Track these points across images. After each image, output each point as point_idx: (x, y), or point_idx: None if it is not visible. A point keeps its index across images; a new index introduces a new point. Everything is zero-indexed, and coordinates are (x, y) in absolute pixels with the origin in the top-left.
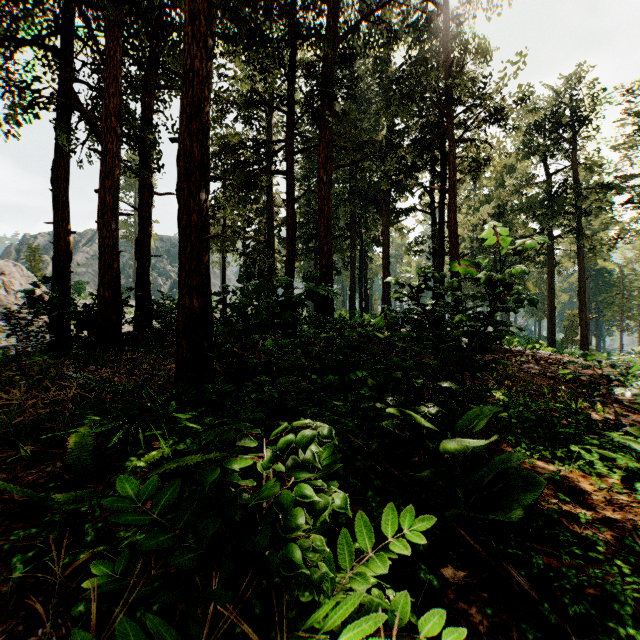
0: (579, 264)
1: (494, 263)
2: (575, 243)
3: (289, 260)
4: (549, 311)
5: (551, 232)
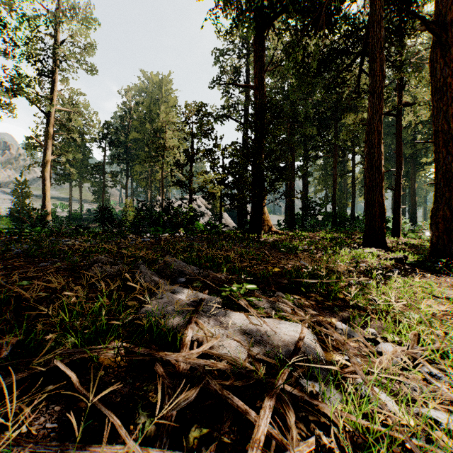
0: None
1: None
2: None
3: (353, 201)
4: None
5: None
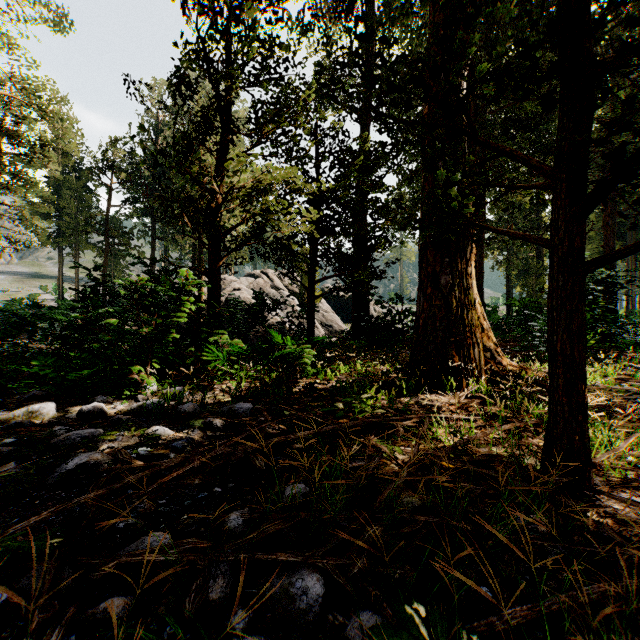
0: None
1: None
2: None
3: None
4: None
5: None
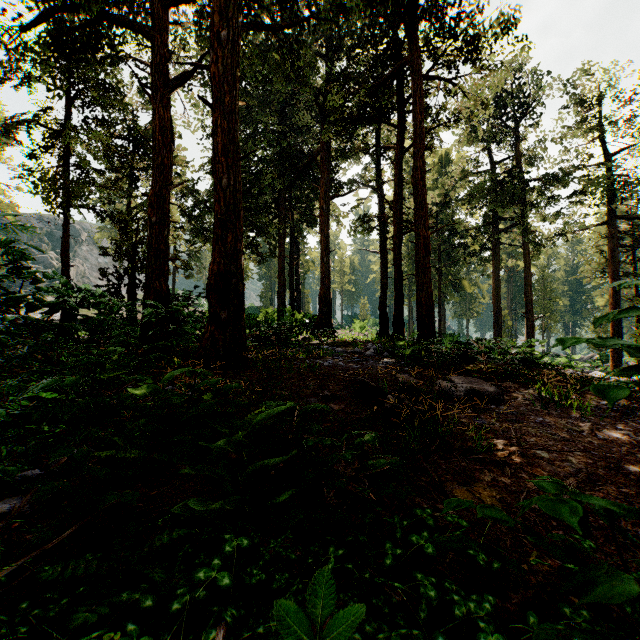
0: (526, 260)
1: (439, 257)
2: (523, 237)
3: (155, 202)
4: (495, 310)
5: (497, 225)
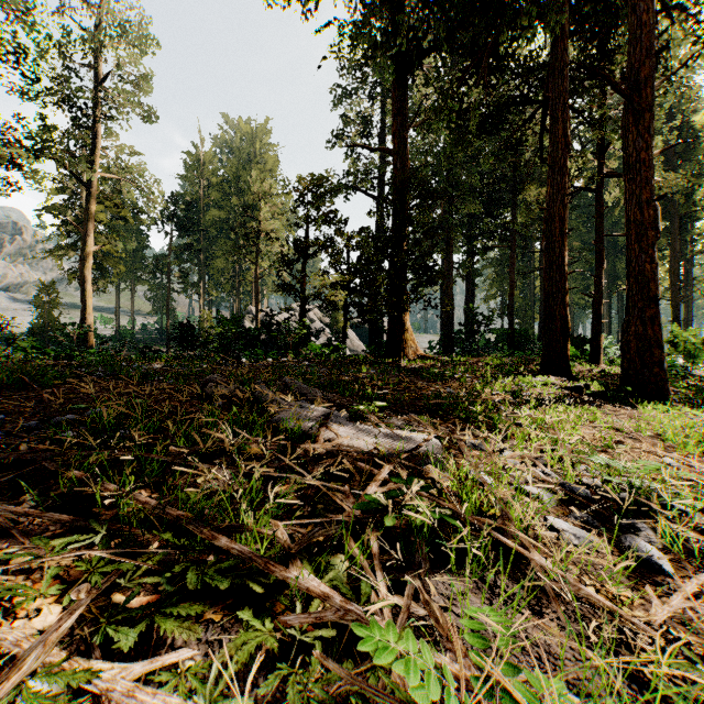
0: None
1: None
2: None
3: (541, 313)
4: None
5: None
